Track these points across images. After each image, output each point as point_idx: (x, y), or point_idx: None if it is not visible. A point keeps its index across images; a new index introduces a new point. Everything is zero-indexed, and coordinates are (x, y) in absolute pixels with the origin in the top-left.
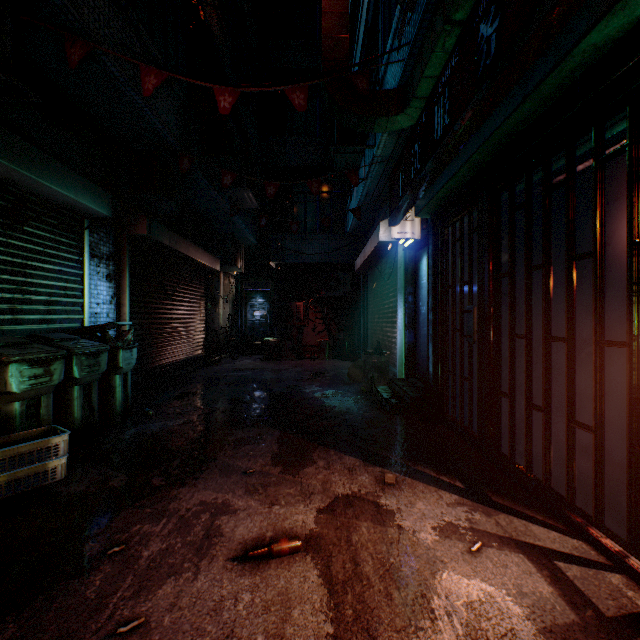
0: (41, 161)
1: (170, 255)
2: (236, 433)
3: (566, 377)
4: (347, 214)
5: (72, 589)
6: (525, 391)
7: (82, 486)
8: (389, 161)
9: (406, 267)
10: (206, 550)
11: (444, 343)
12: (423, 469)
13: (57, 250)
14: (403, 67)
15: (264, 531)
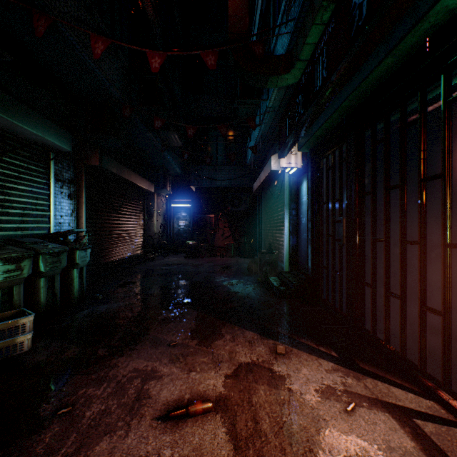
0: (15, 107)
1: (117, 180)
2: (164, 313)
3: (419, 272)
4: (247, 151)
5: (25, 446)
6: (385, 282)
7: (43, 356)
8: (278, 111)
9: (290, 189)
10: (136, 410)
11: (320, 245)
12: (306, 341)
13: (29, 175)
14: (289, 38)
15: (183, 394)
